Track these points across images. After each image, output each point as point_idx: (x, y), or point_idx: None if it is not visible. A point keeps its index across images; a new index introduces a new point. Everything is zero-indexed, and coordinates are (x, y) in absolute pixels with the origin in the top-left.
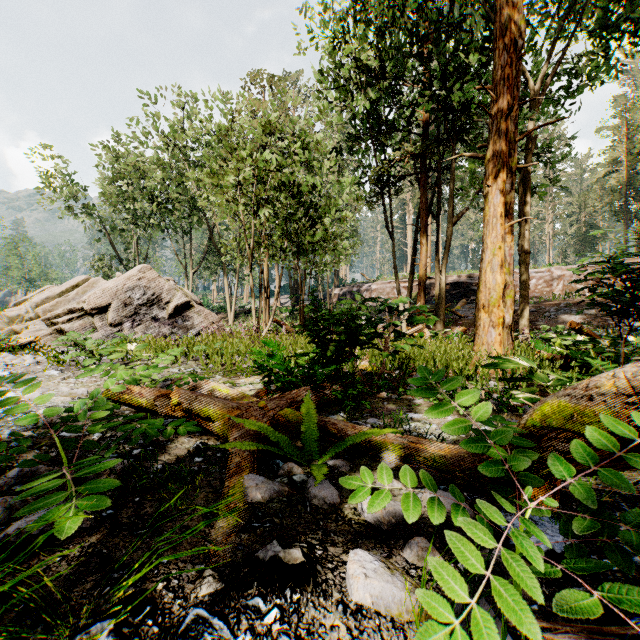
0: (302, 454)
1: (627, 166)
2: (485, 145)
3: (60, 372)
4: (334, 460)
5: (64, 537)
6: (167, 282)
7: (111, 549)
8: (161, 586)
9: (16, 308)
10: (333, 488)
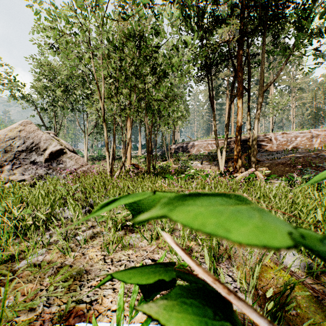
0: None
1: None
2: None
3: None
4: None
5: None
6: (44, 134)
7: None
8: None
9: None
10: None
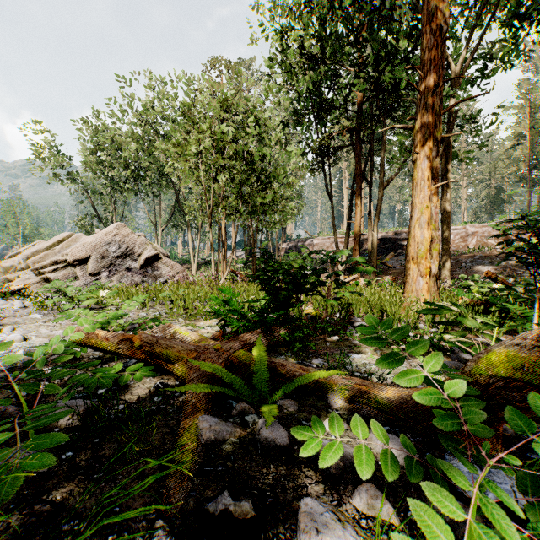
0: (254, 394)
1: (530, 139)
2: (414, 118)
3: (43, 315)
4: (283, 400)
5: (2, 499)
6: (139, 237)
7: (65, 495)
8: (110, 539)
9: (10, 260)
10: (283, 430)
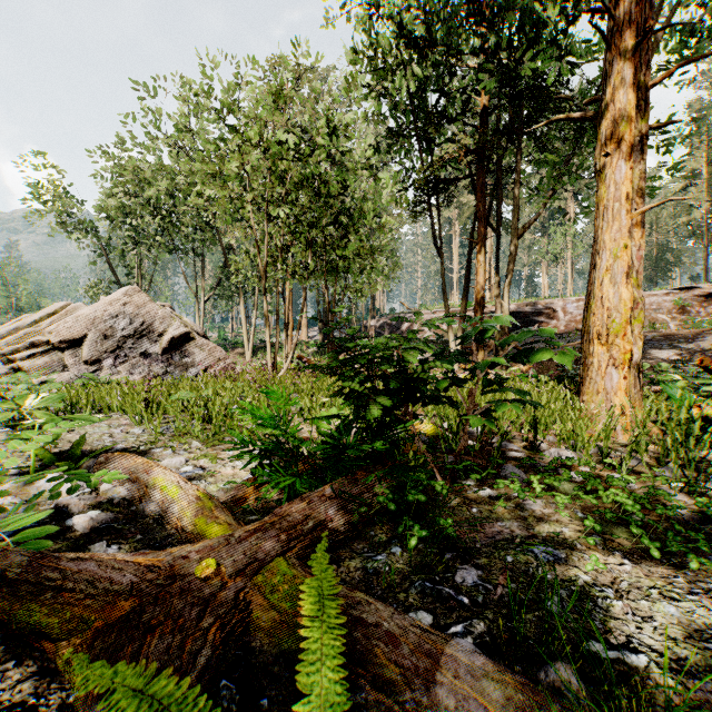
0: None
1: (707, 179)
2: (596, 99)
3: None
4: None
5: None
6: (161, 308)
7: None
8: None
9: None
10: None
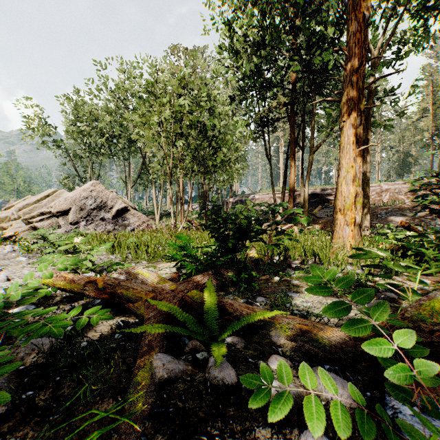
0: (204, 331)
1: (432, 113)
2: (340, 92)
3: (28, 258)
4: (231, 337)
5: None
6: (111, 193)
7: (19, 439)
8: None
9: (5, 211)
10: (231, 368)
